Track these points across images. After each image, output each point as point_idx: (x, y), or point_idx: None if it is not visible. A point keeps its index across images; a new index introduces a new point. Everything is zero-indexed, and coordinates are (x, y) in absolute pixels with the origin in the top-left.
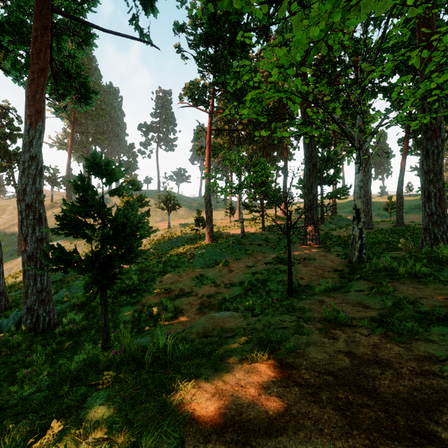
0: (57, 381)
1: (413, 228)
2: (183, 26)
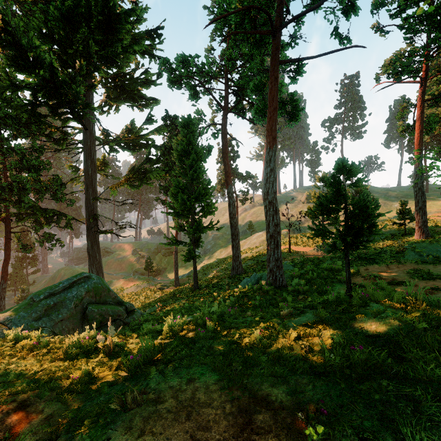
0: (324, 302)
1: None
2: (383, 1)
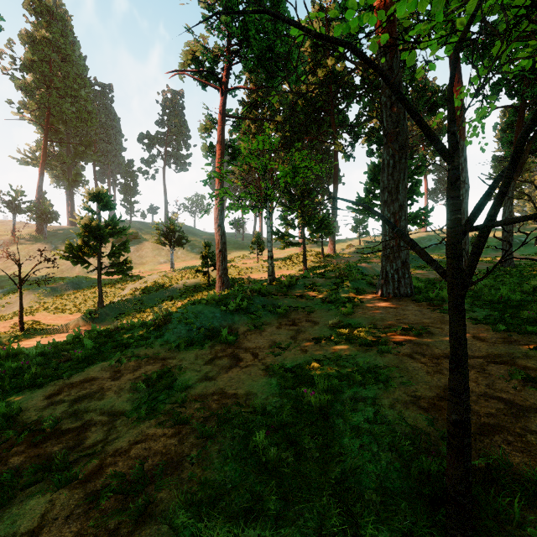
0: None
1: (534, 268)
2: None
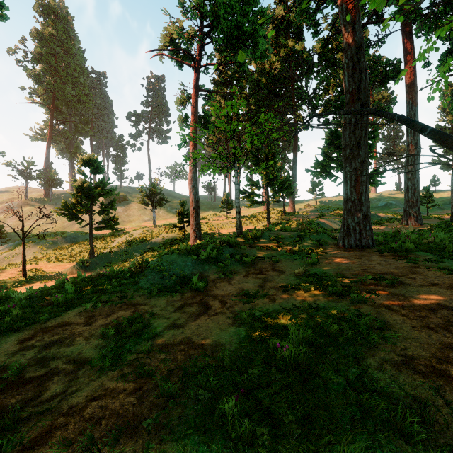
0: None
1: None
2: None
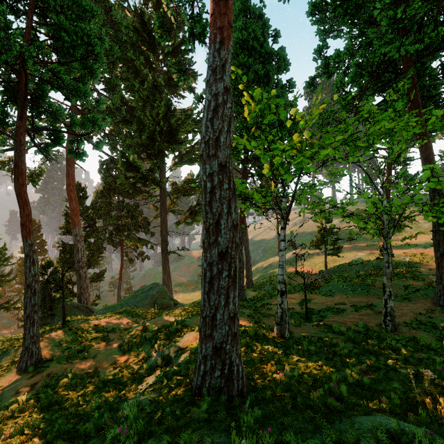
0: None
1: None
2: None
